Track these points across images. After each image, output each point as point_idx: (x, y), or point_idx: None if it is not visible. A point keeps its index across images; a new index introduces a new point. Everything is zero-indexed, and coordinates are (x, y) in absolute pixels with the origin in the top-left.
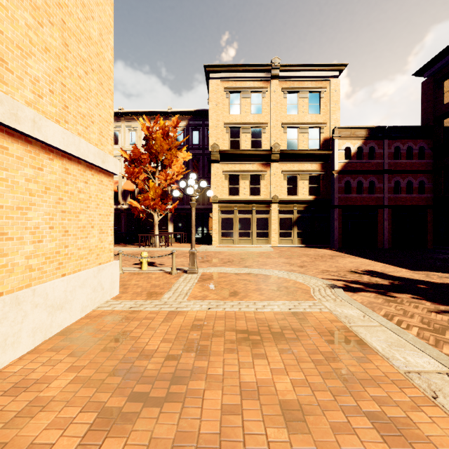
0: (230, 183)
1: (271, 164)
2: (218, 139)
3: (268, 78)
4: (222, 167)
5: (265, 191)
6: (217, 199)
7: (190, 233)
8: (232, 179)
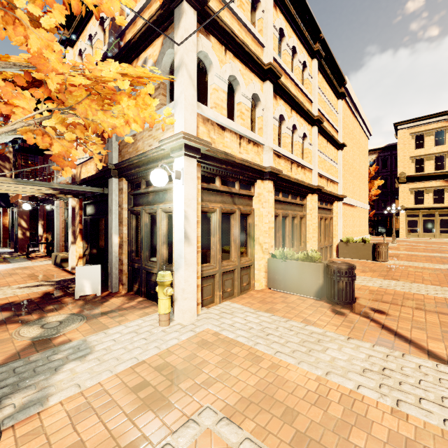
0: (415, 196)
1: None
2: (404, 168)
3: None
4: (407, 186)
5: None
6: (404, 208)
7: (379, 230)
8: (417, 193)
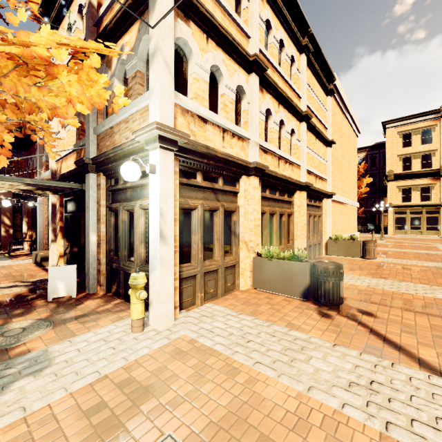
0: (402, 194)
1: (441, 178)
2: (392, 166)
3: (437, 118)
4: (395, 183)
5: (435, 197)
6: (392, 205)
7: (368, 227)
8: (404, 191)
